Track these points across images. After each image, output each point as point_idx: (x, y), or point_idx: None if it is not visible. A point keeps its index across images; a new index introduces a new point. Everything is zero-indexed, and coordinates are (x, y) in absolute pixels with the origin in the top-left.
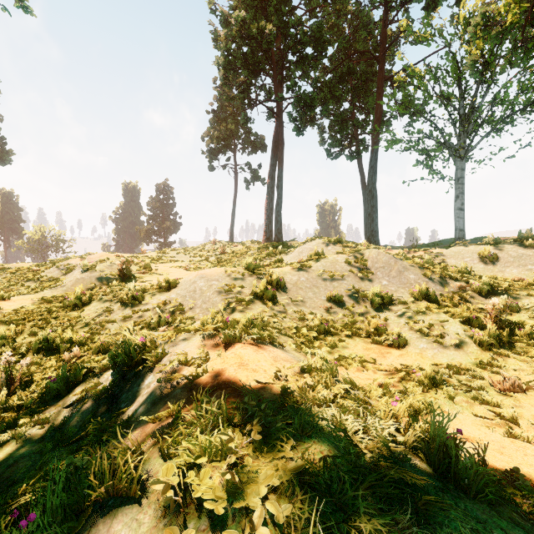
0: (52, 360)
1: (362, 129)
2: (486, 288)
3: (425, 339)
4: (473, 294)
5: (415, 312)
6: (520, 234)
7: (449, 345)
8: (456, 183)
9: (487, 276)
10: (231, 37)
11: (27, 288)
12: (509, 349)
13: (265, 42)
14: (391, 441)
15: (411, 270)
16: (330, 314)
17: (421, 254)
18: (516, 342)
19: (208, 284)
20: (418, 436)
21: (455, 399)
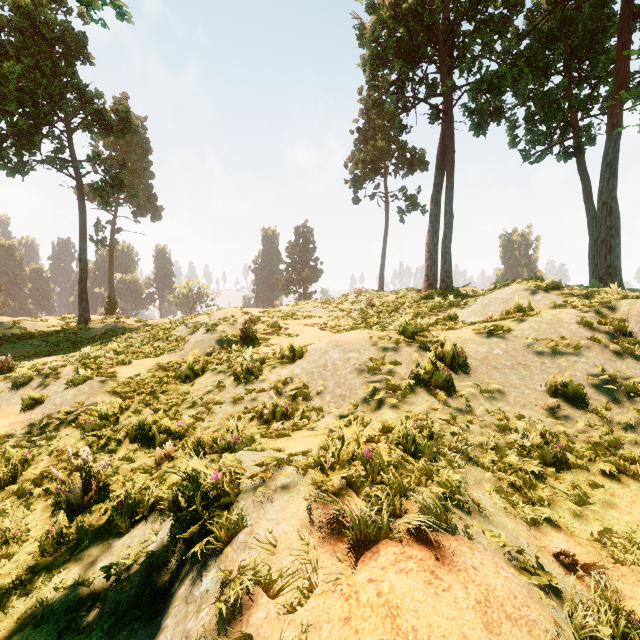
0: (146, 452)
1: (584, 111)
2: None
3: None
4: None
5: None
6: None
7: None
8: None
9: None
10: (380, 23)
11: (155, 348)
12: None
13: (428, 13)
14: None
15: None
16: (559, 421)
17: None
18: None
19: (344, 356)
20: None
21: None
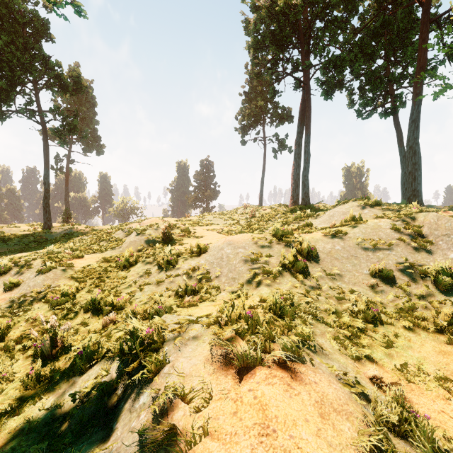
0: (97, 319)
1: (398, 84)
2: None
3: None
4: None
5: None
6: None
7: None
8: None
9: None
10: (260, 19)
11: (100, 247)
12: None
13: (292, 14)
14: None
15: None
16: (377, 294)
17: None
18: None
19: (234, 251)
20: None
21: None
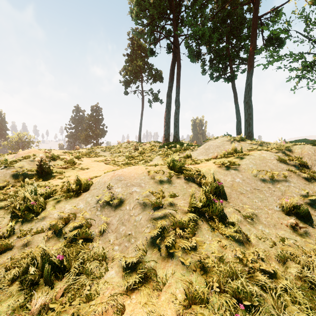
0: None
1: (233, 62)
2: None
3: None
4: None
5: None
6: None
7: None
8: None
9: None
10: None
11: None
12: None
13: None
14: None
15: None
16: (304, 238)
17: None
18: None
19: (126, 190)
20: None
21: None
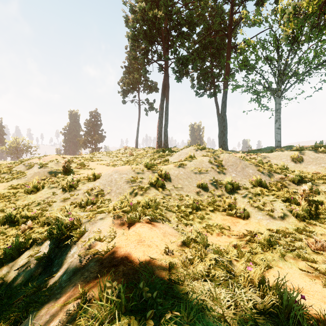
0: (13, 229)
1: (217, 79)
2: (297, 178)
3: (261, 212)
4: (289, 183)
5: (254, 194)
6: (316, 144)
7: (277, 217)
8: (276, 112)
9: (297, 171)
10: (136, 20)
11: (2, 178)
12: (316, 219)
13: (157, 23)
14: (253, 306)
15: (250, 167)
16: (199, 196)
17: (255, 156)
18: (319, 215)
19: (120, 176)
20: (271, 299)
21: (285, 256)
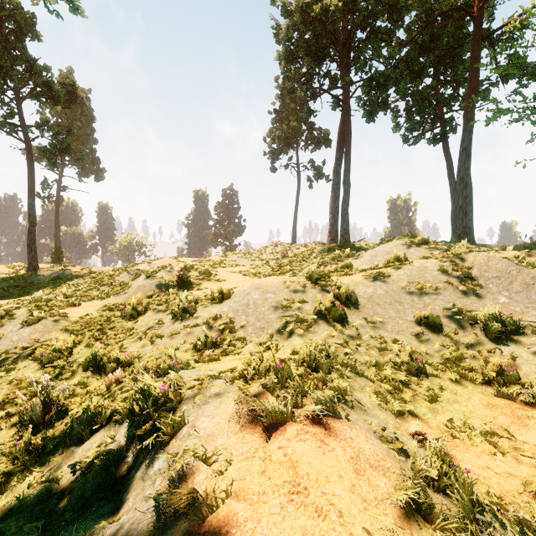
0: (98, 378)
1: (448, 107)
2: None
3: None
4: None
5: None
6: None
7: None
8: None
9: None
10: (293, 26)
11: (101, 292)
12: None
13: (330, 22)
14: None
15: None
16: (422, 343)
17: None
18: None
19: (263, 296)
20: None
21: None
